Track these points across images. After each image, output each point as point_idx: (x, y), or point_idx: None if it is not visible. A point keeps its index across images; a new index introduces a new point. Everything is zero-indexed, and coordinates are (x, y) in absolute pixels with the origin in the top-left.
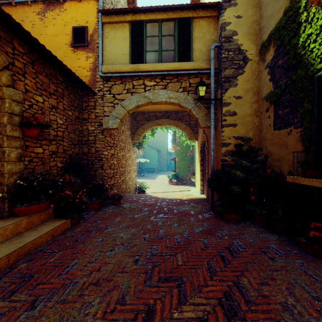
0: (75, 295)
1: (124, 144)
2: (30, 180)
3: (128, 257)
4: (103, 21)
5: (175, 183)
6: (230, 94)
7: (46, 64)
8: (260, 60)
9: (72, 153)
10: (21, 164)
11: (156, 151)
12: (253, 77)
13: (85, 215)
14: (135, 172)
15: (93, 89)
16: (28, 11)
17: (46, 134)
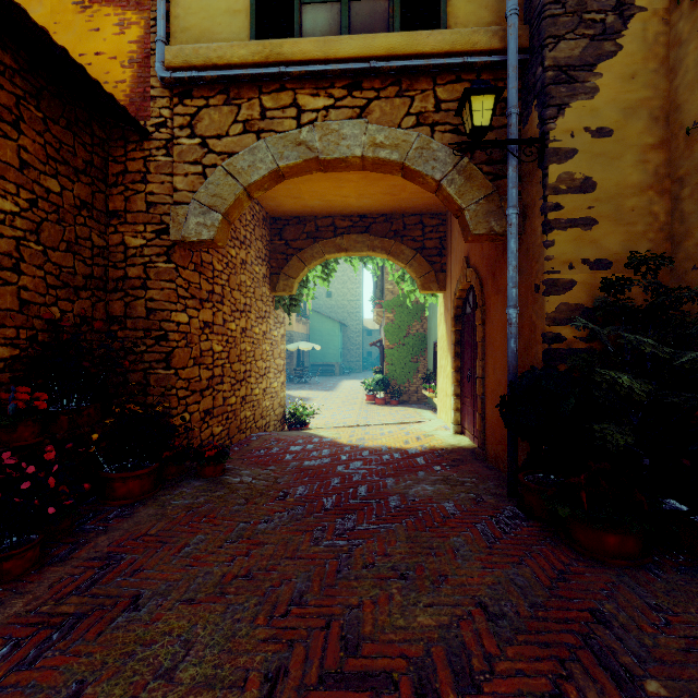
0: None
1: (246, 299)
2: None
3: None
4: None
5: (382, 401)
6: (574, 123)
7: None
8: (678, 3)
9: (61, 316)
10: None
11: (336, 326)
12: (649, 64)
13: (88, 525)
14: (282, 375)
15: (141, 121)
16: None
17: None
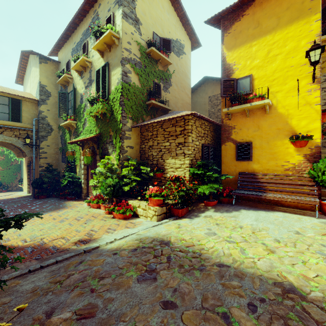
0: None
1: None
2: None
3: None
4: None
5: None
6: (44, 144)
7: None
8: (58, 131)
9: None
10: None
11: None
12: (55, 137)
13: None
14: None
15: None
16: None
17: None
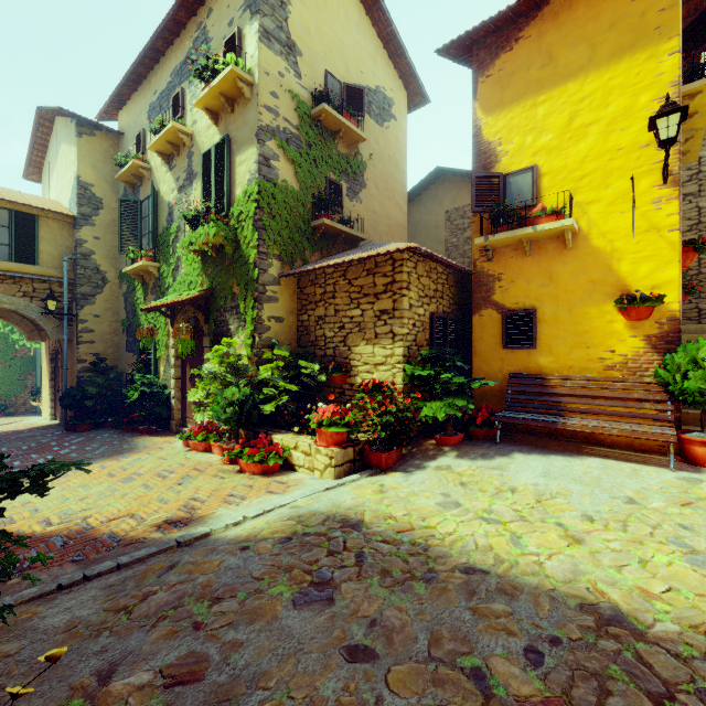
0: None
1: None
2: None
3: None
4: None
5: None
6: (88, 312)
7: None
8: (120, 285)
9: None
10: None
11: None
12: (113, 298)
13: None
14: None
15: None
16: None
17: None
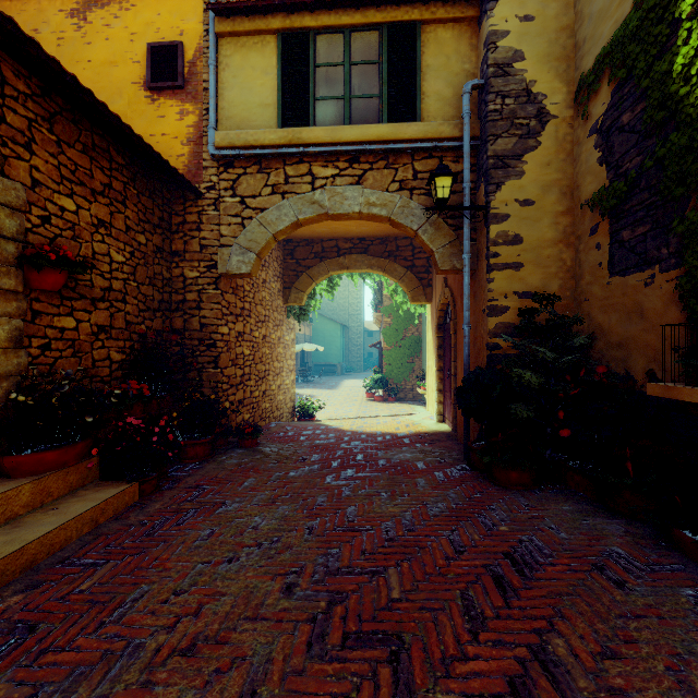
0: (132, 684)
1: (266, 311)
2: (44, 393)
3: (269, 577)
4: (219, 30)
5: (380, 398)
6: (508, 196)
7: (83, 123)
8: (577, 116)
9: (146, 330)
10: (22, 355)
11: (338, 328)
12: (560, 155)
13: (176, 472)
14: (292, 374)
15: (196, 185)
16: (48, 9)
17: (84, 285)
